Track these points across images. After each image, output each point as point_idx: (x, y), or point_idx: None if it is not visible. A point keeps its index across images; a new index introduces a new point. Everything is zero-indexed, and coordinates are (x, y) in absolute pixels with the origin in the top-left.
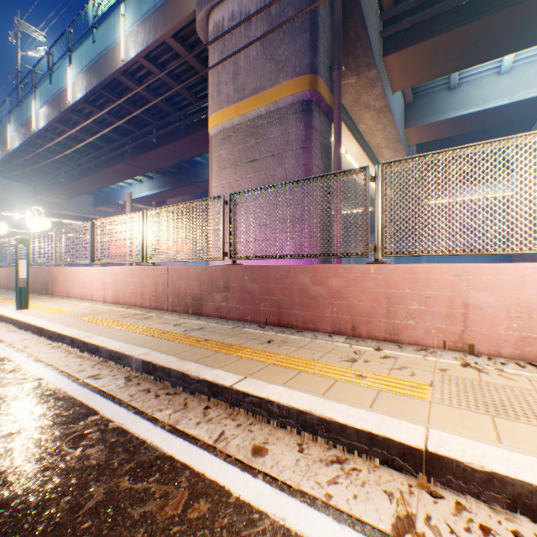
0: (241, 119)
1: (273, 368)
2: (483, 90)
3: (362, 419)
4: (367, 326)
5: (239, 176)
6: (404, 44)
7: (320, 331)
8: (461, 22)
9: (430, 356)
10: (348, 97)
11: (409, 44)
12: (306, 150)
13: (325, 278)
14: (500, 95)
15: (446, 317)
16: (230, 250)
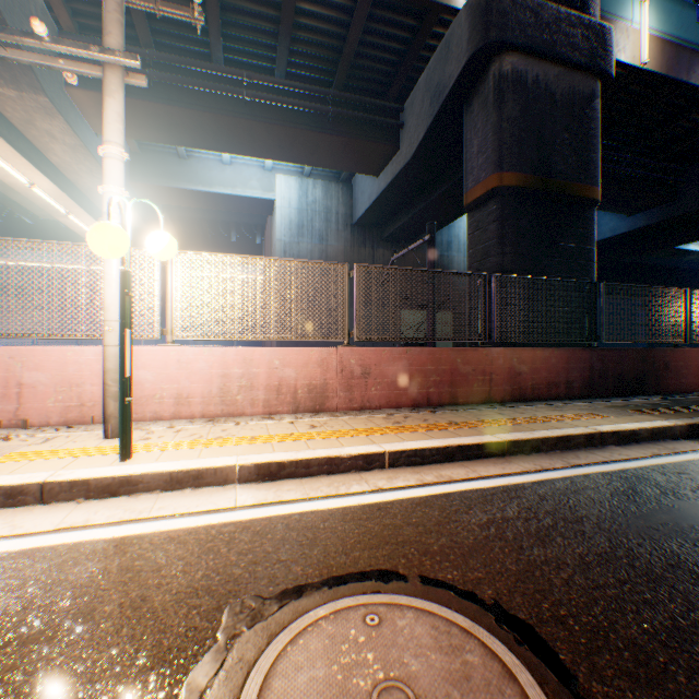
0: None
1: None
2: (212, 172)
3: None
4: None
5: None
6: (96, 86)
7: None
8: (157, 98)
9: None
10: (15, 112)
11: (101, 89)
12: None
13: None
14: (226, 184)
15: (5, 398)
16: None
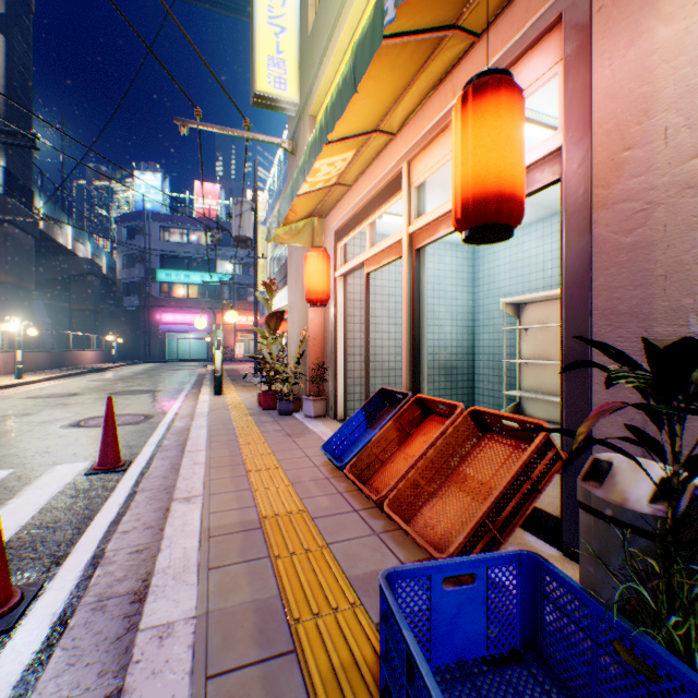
0: None
1: None
2: None
3: (1, 384)
4: None
5: None
6: None
7: None
8: None
9: None
10: None
11: None
12: None
13: None
14: None
15: None
16: None
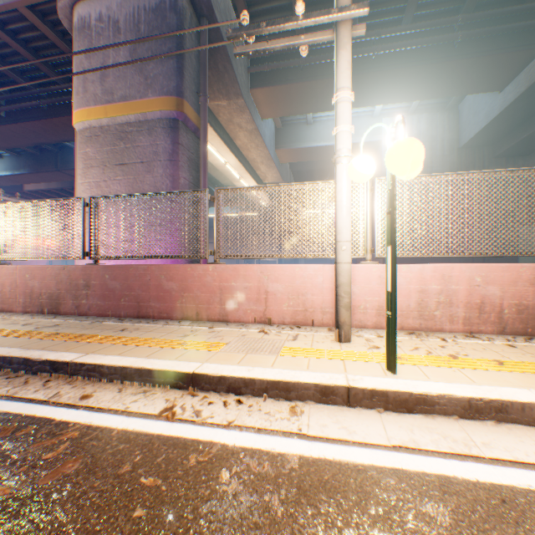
0: (110, 121)
1: (116, 346)
2: (330, 130)
3: (165, 364)
4: (208, 312)
5: (108, 177)
6: (267, 83)
7: (173, 318)
8: (305, 78)
9: (244, 328)
10: (223, 116)
11: (270, 84)
12: (174, 163)
13: (177, 275)
14: None
15: (257, 301)
16: (91, 250)
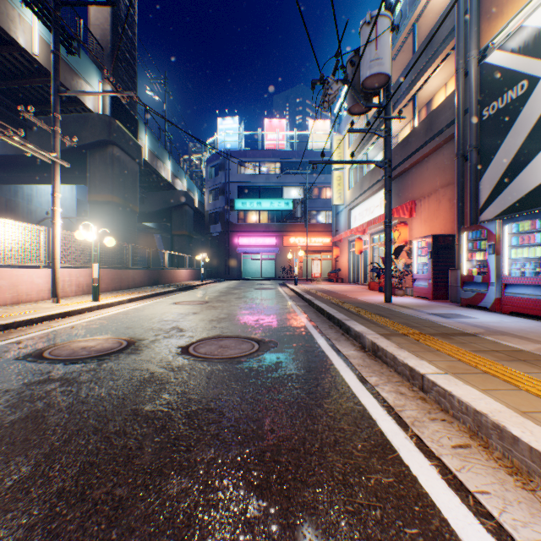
0: None
1: None
2: None
3: (54, 312)
4: None
5: None
6: None
7: None
8: None
9: None
10: None
11: None
12: None
13: None
14: None
15: None
16: None
